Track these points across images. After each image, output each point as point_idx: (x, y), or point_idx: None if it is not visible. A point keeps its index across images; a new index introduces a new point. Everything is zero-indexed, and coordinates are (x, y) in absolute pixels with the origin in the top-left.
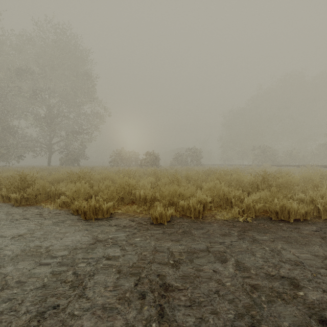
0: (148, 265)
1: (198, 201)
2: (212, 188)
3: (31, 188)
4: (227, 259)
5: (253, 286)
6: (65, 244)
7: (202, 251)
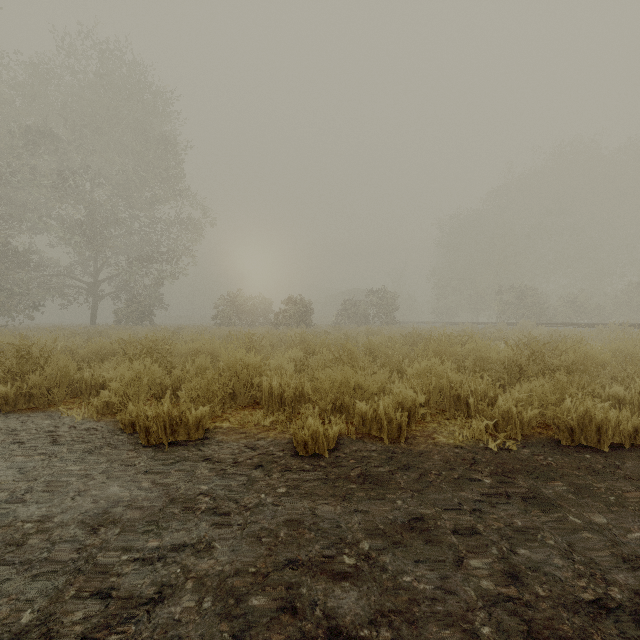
0: (284, 571)
1: (397, 402)
2: (425, 374)
3: (38, 374)
4: (476, 553)
5: (553, 638)
6: (91, 510)
7: (413, 529)
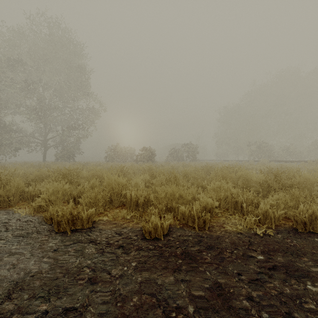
0: None
1: (202, 206)
2: (217, 189)
3: (2, 189)
4: (263, 317)
5: None
6: (14, 280)
7: (219, 296)
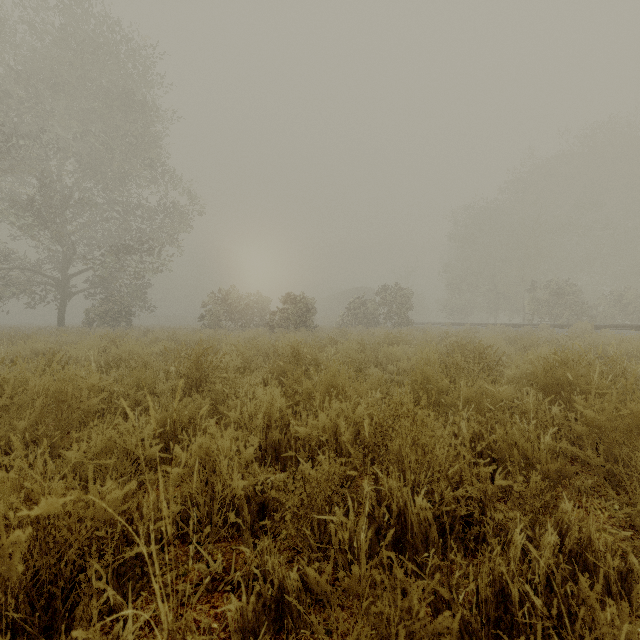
0: None
1: None
2: None
3: None
4: None
5: None
6: None
7: None
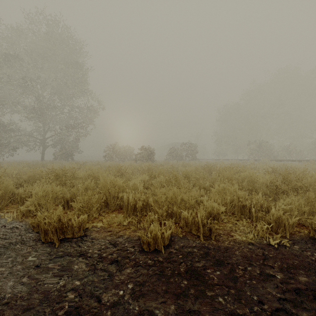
0: None
1: (207, 212)
2: (222, 192)
3: None
4: None
5: None
6: None
7: None
